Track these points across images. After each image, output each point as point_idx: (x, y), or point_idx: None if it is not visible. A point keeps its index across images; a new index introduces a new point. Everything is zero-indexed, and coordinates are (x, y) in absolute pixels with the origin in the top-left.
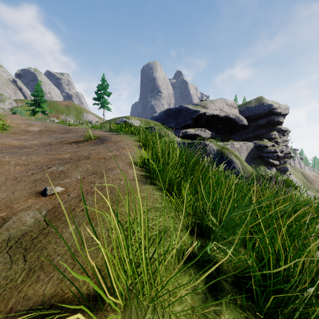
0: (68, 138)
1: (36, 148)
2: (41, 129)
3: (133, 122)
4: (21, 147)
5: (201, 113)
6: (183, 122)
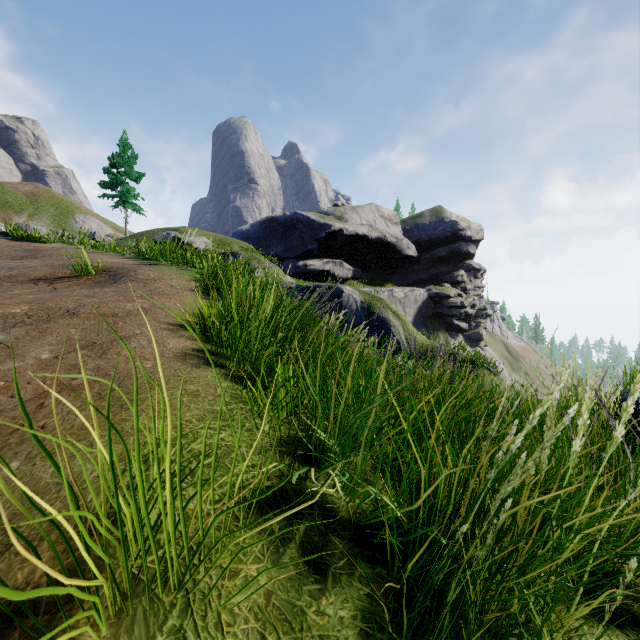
0: (29, 269)
1: None
2: None
3: (194, 241)
4: None
5: (334, 230)
6: (300, 247)
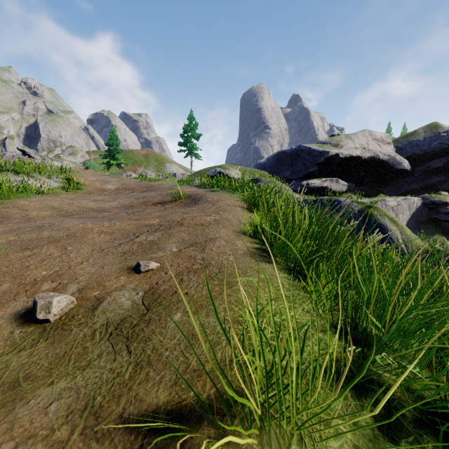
0: (151, 197)
1: (116, 211)
2: (117, 187)
3: (230, 173)
4: (100, 210)
5: (331, 155)
6: (303, 170)
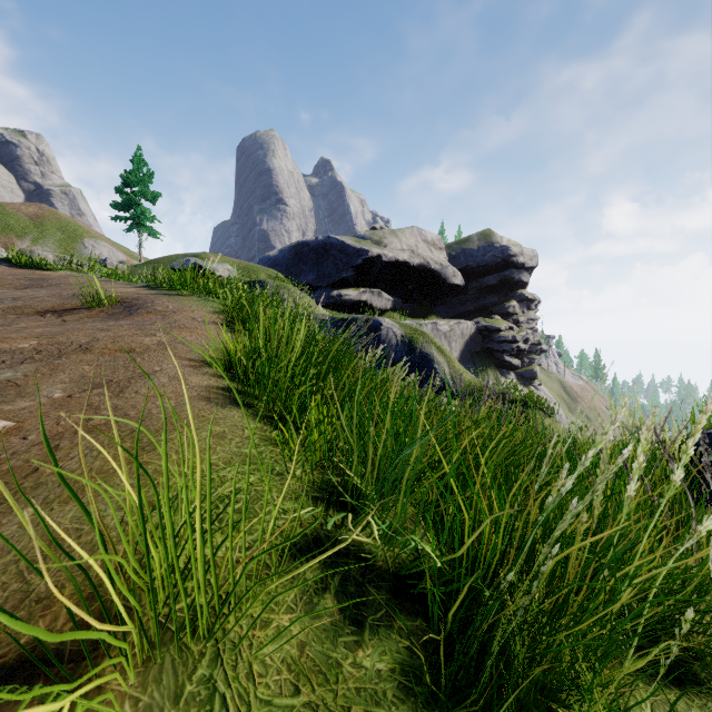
0: (35, 300)
1: None
2: None
3: (216, 269)
4: None
5: (371, 256)
6: (334, 274)
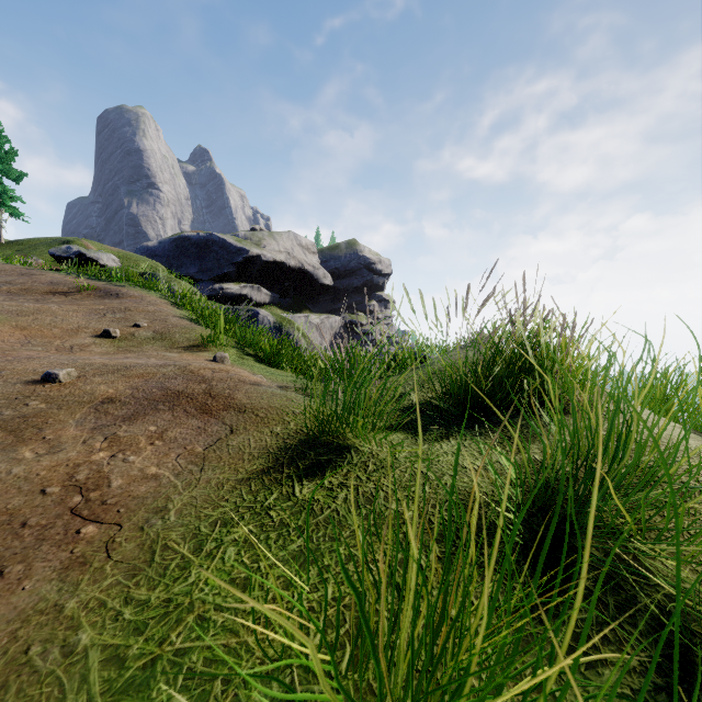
0: (28, 285)
1: (4, 297)
2: None
3: (100, 258)
4: None
5: (252, 255)
6: (216, 269)
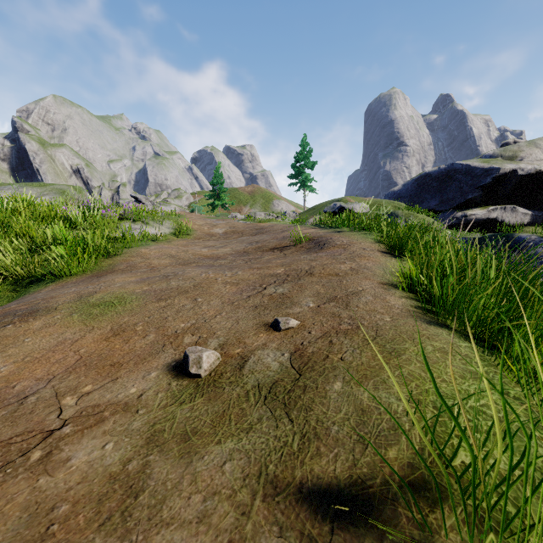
0: (266, 242)
1: (232, 258)
2: (226, 231)
3: (354, 208)
4: (214, 257)
5: (503, 173)
6: (458, 197)
